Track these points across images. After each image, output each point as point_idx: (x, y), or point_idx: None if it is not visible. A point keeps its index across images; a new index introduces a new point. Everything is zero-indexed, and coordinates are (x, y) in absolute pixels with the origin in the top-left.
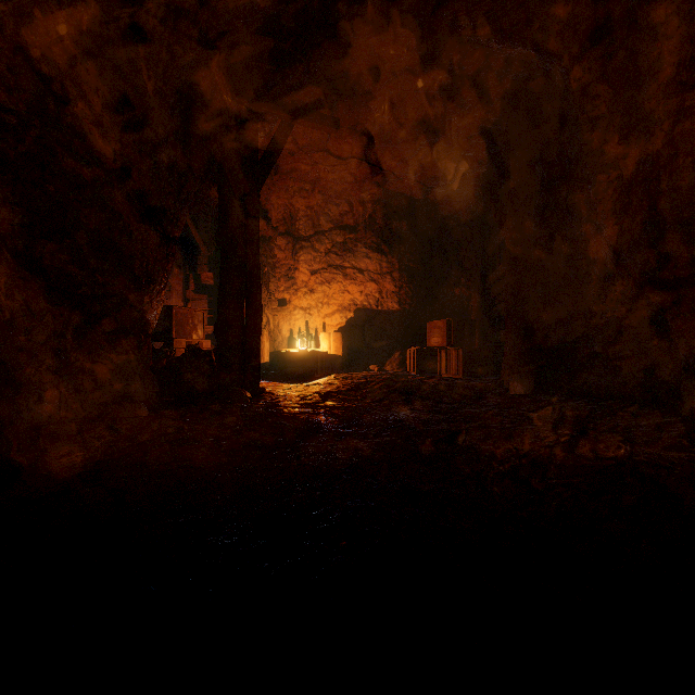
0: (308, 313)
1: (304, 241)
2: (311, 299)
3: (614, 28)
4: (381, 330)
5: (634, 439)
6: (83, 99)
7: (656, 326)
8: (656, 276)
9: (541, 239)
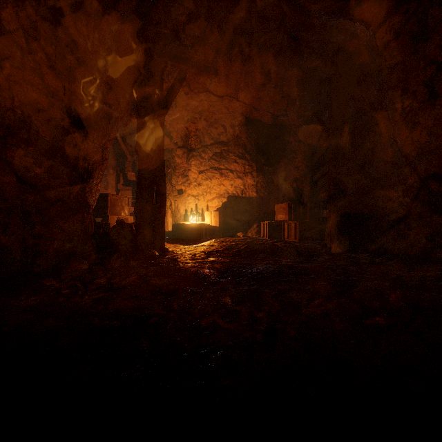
0: (197, 198)
1: (194, 152)
2: (199, 189)
3: (407, 1)
4: (245, 210)
5: (427, 286)
6: (41, 50)
7: (435, 207)
8: (437, 172)
9: (352, 149)
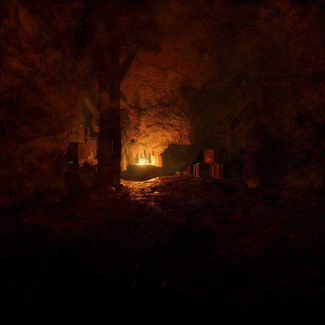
0: (145, 146)
1: (143, 111)
2: (146, 139)
3: None
4: (181, 154)
5: None
6: (21, 29)
7: None
8: None
9: (263, 108)
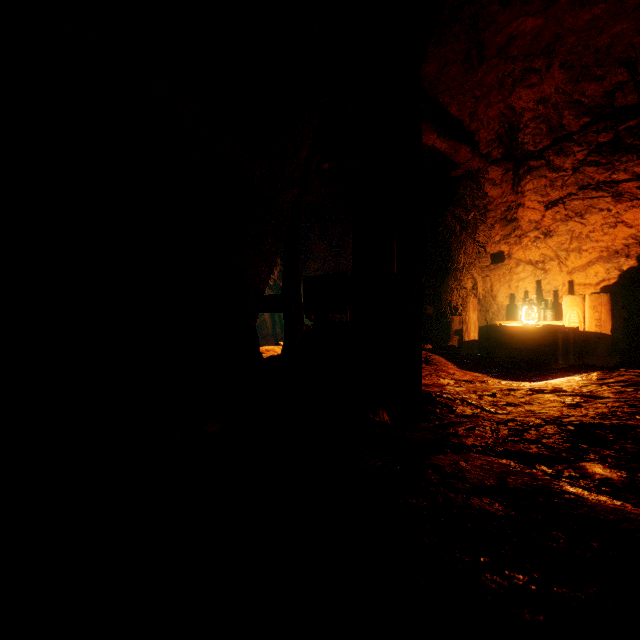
0: (541, 268)
1: (532, 159)
2: (545, 246)
3: None
4: None
5: None
6: None
7: None
8: None
9: None
